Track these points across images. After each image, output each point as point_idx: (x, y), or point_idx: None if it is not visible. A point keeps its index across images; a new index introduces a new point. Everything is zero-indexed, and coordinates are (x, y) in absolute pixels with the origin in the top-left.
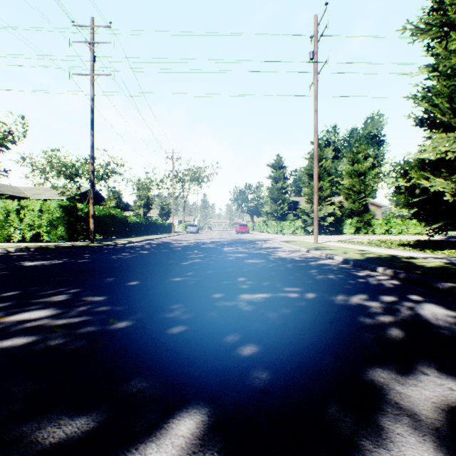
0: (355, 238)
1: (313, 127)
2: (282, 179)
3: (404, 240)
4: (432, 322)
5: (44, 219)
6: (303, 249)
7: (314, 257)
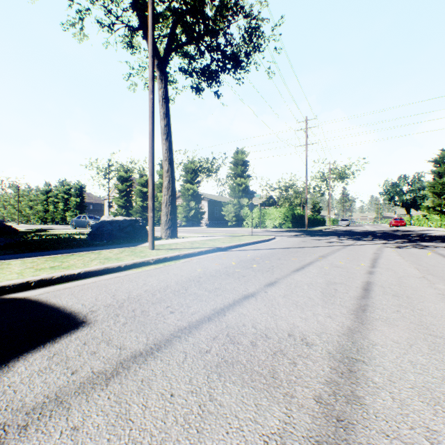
0: None
1: None
2: None
3: None
4: None
5: (280, 217)
6: None
7: None
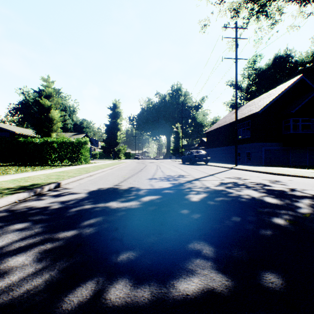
0: None
1: None
2: None
3: None
4: (36, 230)
5: None
6: None
7: None
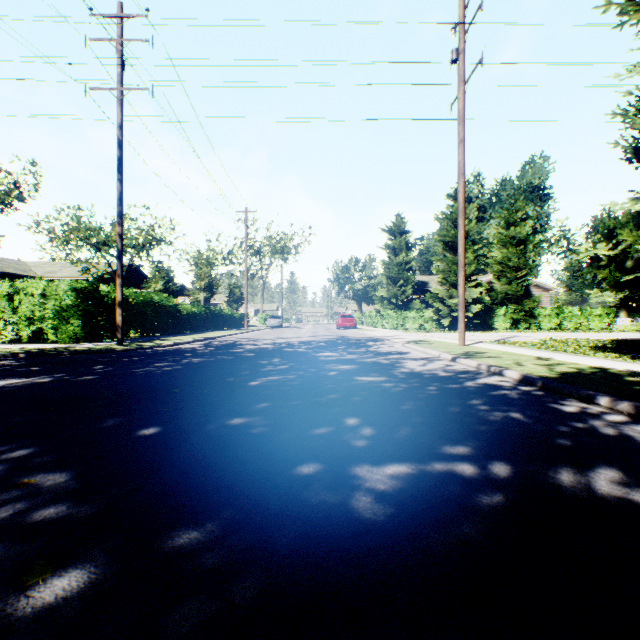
0: (516, 336)
1: (458, 165)
2: (404, 250)
3: (593, 340)
4: None
5: (49, 309)
6: (445, 355)
7: (468, 371)
